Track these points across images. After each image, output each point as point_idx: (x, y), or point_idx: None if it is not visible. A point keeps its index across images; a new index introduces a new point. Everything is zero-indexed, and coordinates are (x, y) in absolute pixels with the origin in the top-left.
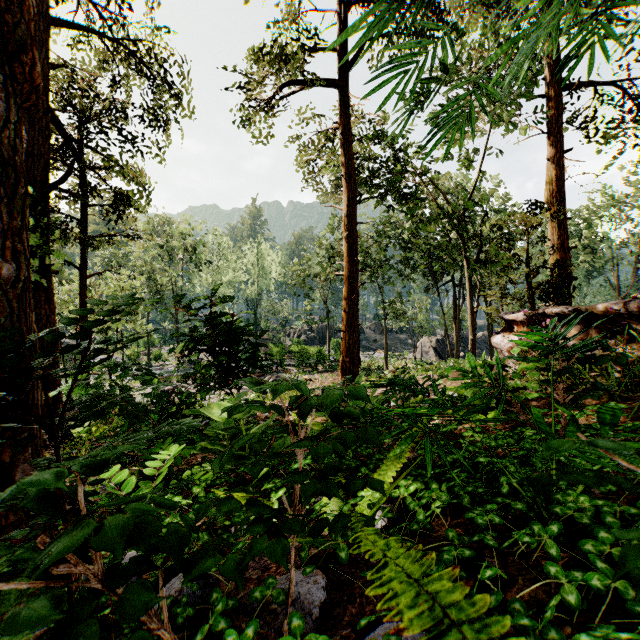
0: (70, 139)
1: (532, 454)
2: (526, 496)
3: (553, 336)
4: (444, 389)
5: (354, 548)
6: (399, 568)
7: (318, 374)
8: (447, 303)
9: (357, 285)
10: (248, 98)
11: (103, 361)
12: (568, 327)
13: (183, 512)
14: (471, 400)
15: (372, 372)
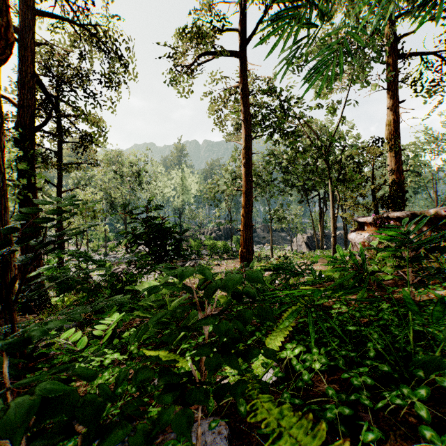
0: (50, 95)
1: (389, 323)
2: (389, 359)
3: (405, 231)
4: (320, 272)
5: (252, 415)
6: (294, 438)
7: (224, 260)
8: (314, 211)
9: (251, 197)
10: (174, 65)
11: (53, 250)
12: (417, 224)
13: (122, 364)
14: (340, 281)
15: (262, 259)
